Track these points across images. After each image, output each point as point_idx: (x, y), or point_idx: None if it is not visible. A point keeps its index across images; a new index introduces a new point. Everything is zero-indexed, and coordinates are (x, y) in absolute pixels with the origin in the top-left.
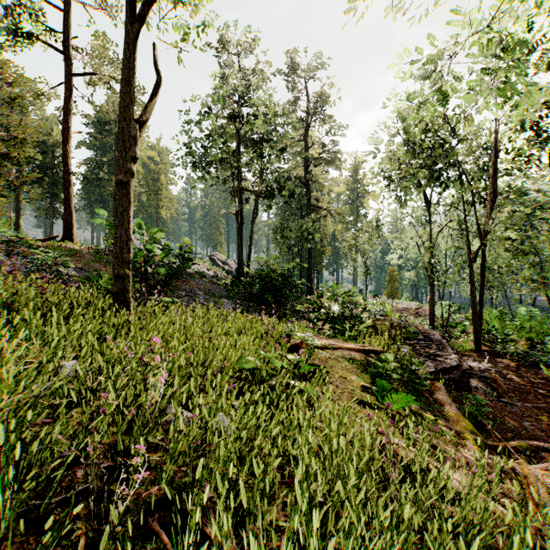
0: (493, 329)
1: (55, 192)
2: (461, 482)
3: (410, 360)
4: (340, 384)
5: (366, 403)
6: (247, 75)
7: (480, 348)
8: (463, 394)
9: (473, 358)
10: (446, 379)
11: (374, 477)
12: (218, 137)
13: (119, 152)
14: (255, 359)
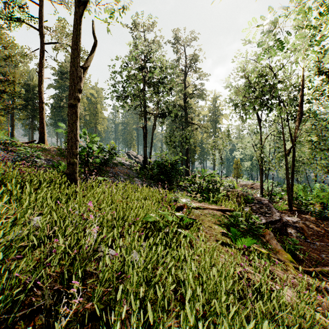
0: (299, 197)
1: (34, 114)
2: (292, 297)
3: (250, 216)
4: (208, 231)
5: (225, 243)
6: (149, 43)
7: (292, 208)
8: (283, 237)
9: (287, 215)
10: (272, 227)
11: (236, 295)
12: (132, 81)
13: (70, 86)
14: (155, 215)
